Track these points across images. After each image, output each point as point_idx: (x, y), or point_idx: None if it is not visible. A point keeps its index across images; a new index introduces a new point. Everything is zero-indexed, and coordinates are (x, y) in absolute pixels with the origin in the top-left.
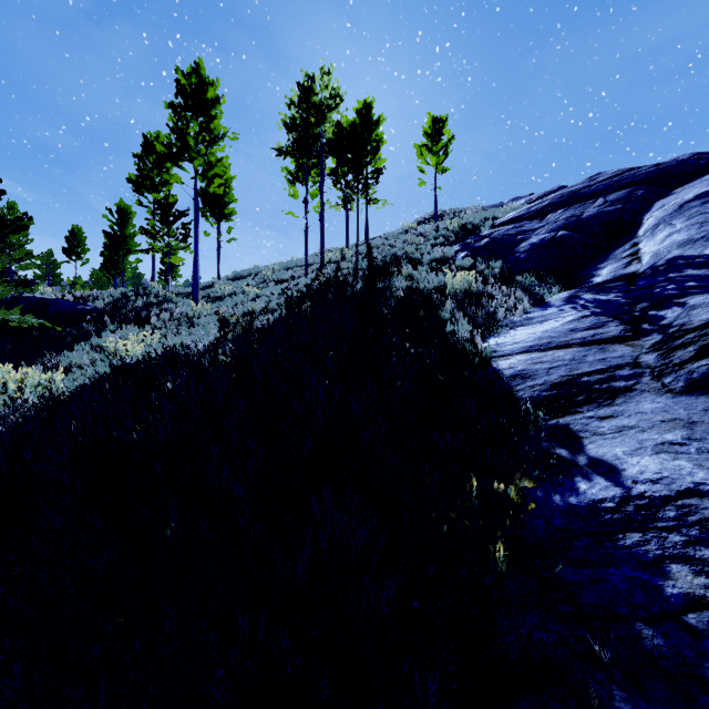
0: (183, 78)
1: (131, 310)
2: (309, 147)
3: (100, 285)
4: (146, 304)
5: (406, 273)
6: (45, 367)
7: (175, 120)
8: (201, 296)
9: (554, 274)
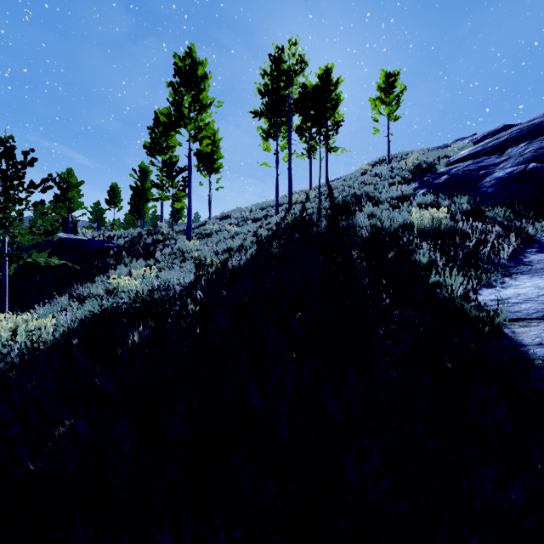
0: (179, 61)
1: (142, 246)
2: (279, 108)
3: (130, 225)
4: (154, 241)
5: (367, 211)
6: (73, 295)
7: (174, 95)
8: (195, 233)
9: (531, 208)
